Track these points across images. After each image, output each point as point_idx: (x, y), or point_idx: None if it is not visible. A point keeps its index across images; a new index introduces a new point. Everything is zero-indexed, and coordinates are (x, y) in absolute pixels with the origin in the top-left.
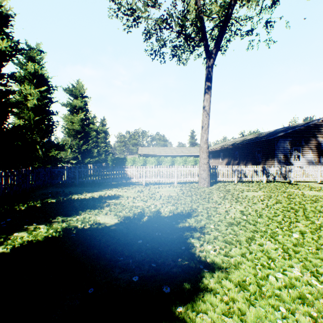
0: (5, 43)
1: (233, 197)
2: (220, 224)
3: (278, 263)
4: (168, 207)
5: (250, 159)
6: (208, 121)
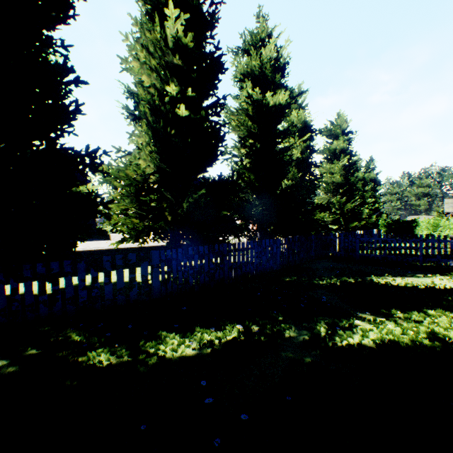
0: (285, 95)
1: None
2: None
3: None
4: None
5: None
6: None
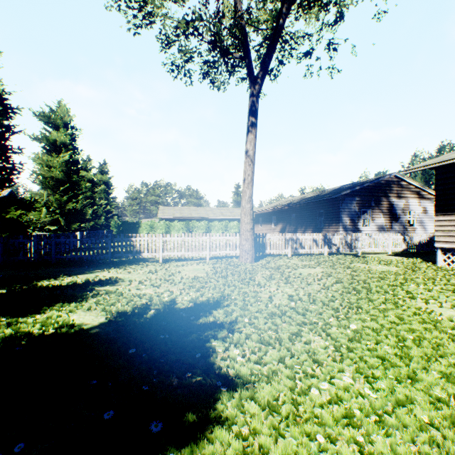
0: None
1: (283, 276)
2: (258, 316)
3: (326, 367)
4: (189, 294)
5: (310, 225)
6: (253, 172)
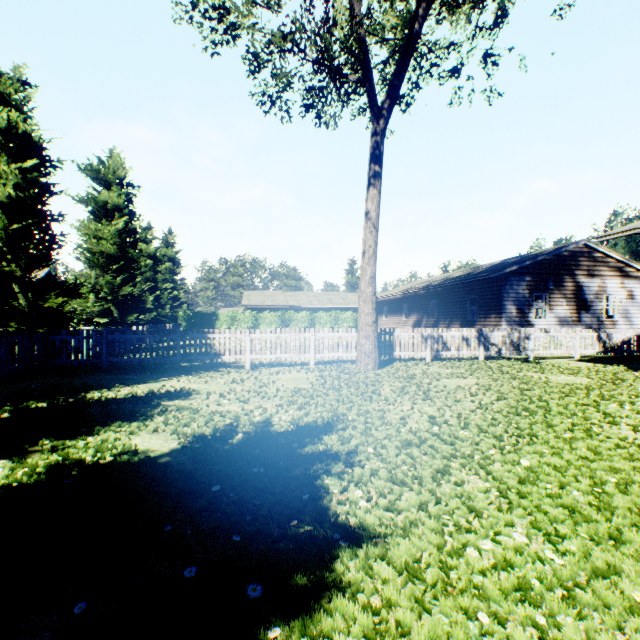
0: None
1: (419, 390)
2: (387, 444)
3: (488, 519)
4: (289, 412)
5: (458, 316)
6: (376, 242)
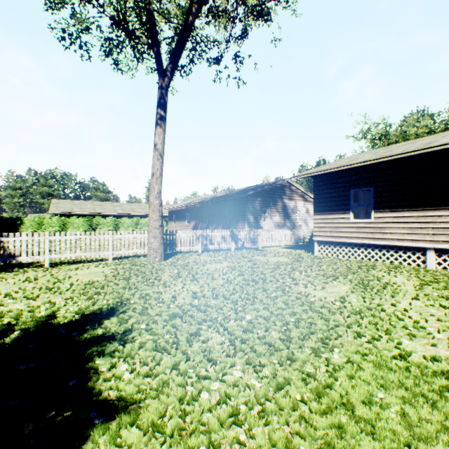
0: None
1: (190, 273)
2: (158, 319)
3: (220, 364)
4: (78, 303)
5: (221, 222)
6: (162, 167)
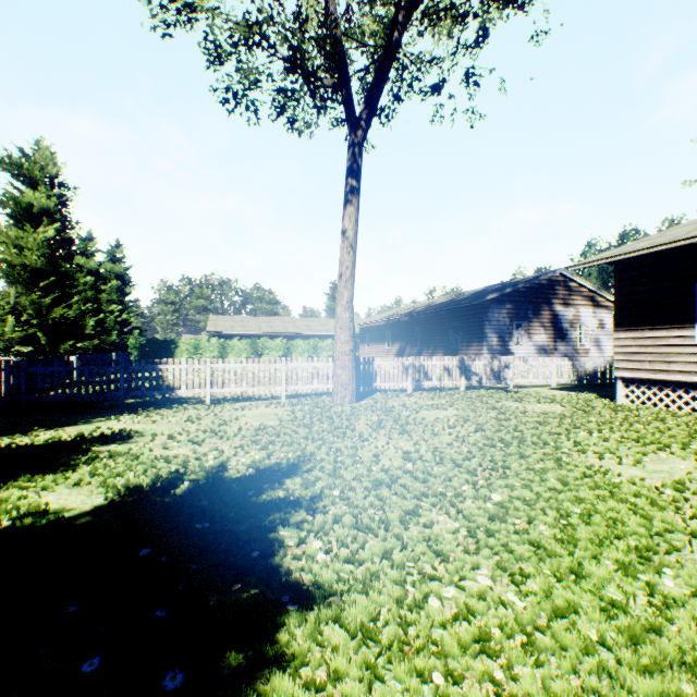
0: None
1: (397, 423)
2: (355, 486)
3: (454, 563)
4: (250, 453)
5: (441, 344)
6: (353, 263)
